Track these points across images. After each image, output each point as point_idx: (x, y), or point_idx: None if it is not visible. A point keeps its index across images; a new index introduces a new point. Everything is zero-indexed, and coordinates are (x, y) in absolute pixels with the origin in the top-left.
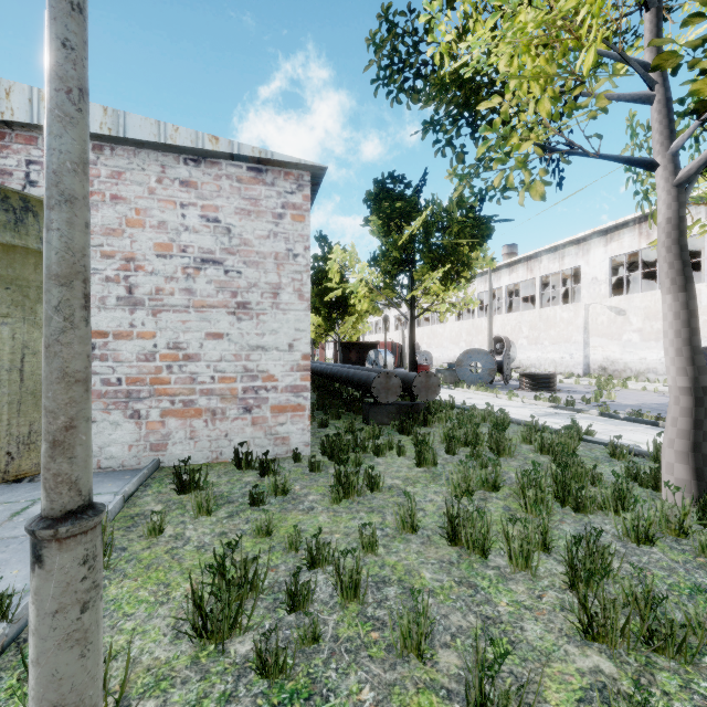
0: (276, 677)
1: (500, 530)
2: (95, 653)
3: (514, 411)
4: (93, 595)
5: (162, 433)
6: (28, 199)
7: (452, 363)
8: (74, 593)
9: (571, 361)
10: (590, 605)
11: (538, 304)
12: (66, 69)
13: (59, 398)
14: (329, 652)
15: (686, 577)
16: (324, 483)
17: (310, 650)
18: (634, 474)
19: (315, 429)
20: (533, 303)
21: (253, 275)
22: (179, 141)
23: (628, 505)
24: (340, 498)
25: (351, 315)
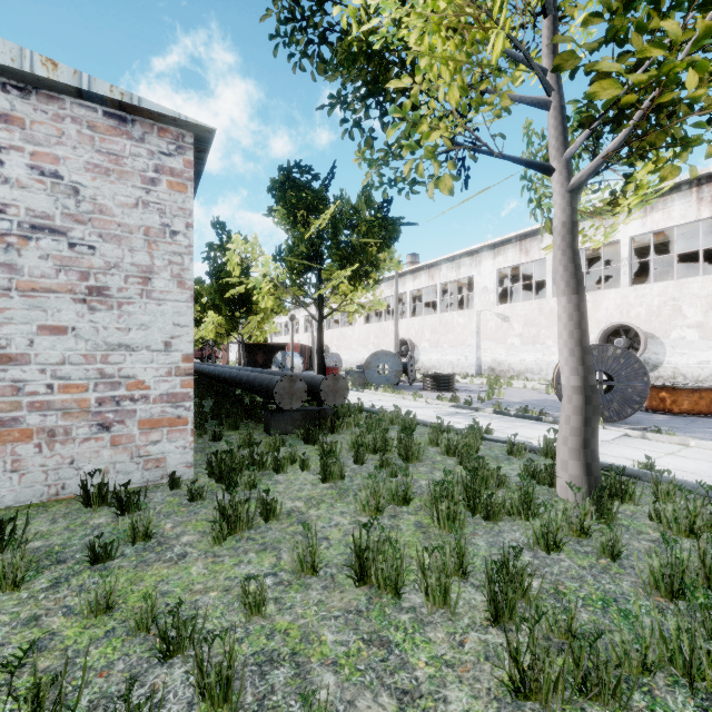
0: None
1: (414, 555)
2: None
3: (419, 412)
4: None
5: None
6: None
7: (361, 366)
8: None
9: (466, 363)
10: (515, 645)
11: (438, 309)
12: None
13: None
14: None
15: (595, 585)
16: (206, 515)
17: None
18: (532, 472)
19: (205, 443)
20: (433, 309)
21: (113, 253)
22: None
23: (534, 508)
24: (224, 536)
25: (257, 314)
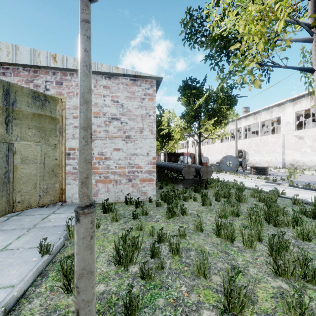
0: (148, 280)
1: (239, 232)
2: (94, 254)
3: (247, 183)
4: (93, 234)
5: (96, 189)
6: (46, 96)
7: (218, 162)
8: (88, 232)
9: (276, 161)
10: (279, 263)
11: (259, 134)
12: (86, 58)
13: (84, 167)
14: (168, 273)
15: None
16: (162, 211)
17: (160, 272)
18: (304, 211)
19: (157, 189)
20: (257, 134)
21: (132, 124)
22: (103, 70)
23: (299, 224)
24: (169, 217)
25: (172, 140)
